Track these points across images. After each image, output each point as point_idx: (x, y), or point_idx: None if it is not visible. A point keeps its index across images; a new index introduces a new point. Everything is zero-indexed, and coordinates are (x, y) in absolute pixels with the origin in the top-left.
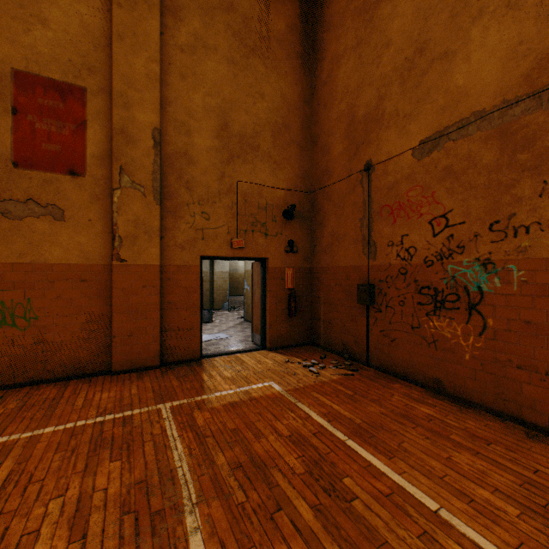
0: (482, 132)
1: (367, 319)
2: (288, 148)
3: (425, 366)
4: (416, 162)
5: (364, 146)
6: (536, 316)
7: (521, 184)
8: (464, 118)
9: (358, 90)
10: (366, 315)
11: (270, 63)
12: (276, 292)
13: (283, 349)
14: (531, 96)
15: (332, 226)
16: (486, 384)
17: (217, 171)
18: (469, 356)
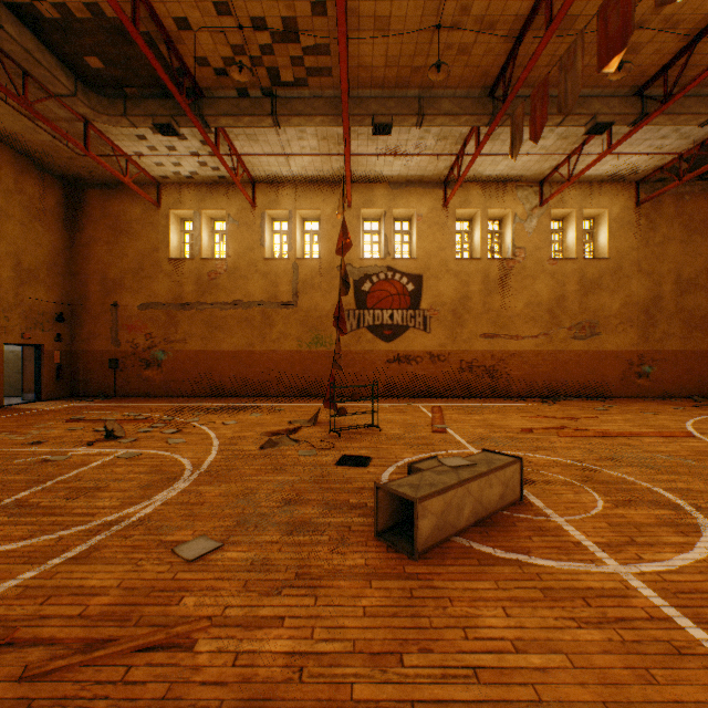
0: (163, 310)
1: (116, 375)
2: (58, 278)
3: (144, 389)
4: (140, 311)
5: (114, 294)
6: (176, 366)
7: (173, 329)
8: (158, 303)
9: (111, 265)
10: (116, 373)
11: (47, 226)
12: (51, 366)
13: (55, 400)
14: (175, 305)
15: (91, 328)
16: (164, 389)
17: (15, 291)
18: (159, 381)
